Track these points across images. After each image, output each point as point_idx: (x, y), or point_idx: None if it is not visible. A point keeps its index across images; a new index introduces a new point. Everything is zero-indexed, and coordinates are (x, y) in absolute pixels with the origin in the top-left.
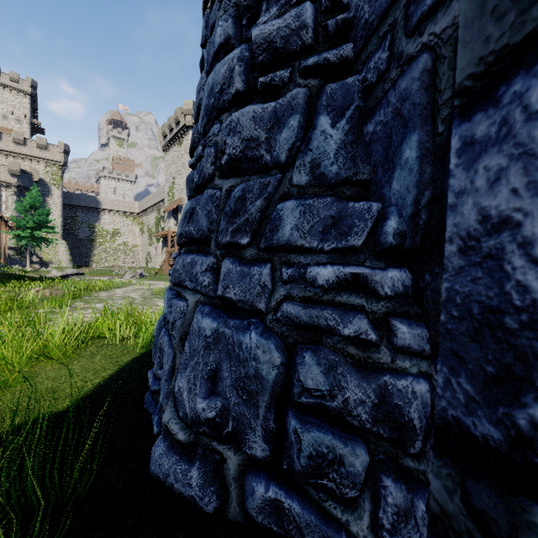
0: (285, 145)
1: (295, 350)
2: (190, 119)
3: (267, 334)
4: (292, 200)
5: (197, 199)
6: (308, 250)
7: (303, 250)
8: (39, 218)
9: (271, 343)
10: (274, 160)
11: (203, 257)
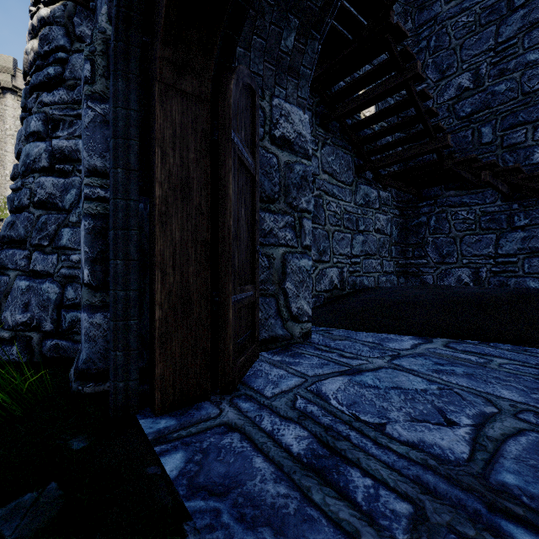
0: (69, 202)
1: (65, 286)
2: (8, 80)
3: (54, 282)
4: (68, 228)
5: (17, 216)
6: (74, 249)
7: (71, 249)
8: None
9: (55, 285)
10: (64, 207)
11: (22, 251)
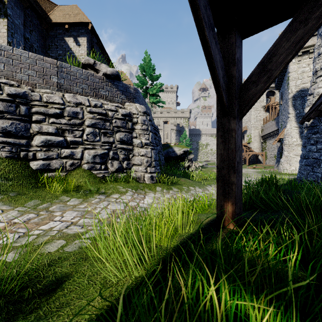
0: (321, 158)
1: None
2: None
3: (319, 173)
4: None
5: (307, 160)
6: None
7: None
8: (187, 143)
9: (320, 174)
10: (320, 159)
11: (309, 167)
